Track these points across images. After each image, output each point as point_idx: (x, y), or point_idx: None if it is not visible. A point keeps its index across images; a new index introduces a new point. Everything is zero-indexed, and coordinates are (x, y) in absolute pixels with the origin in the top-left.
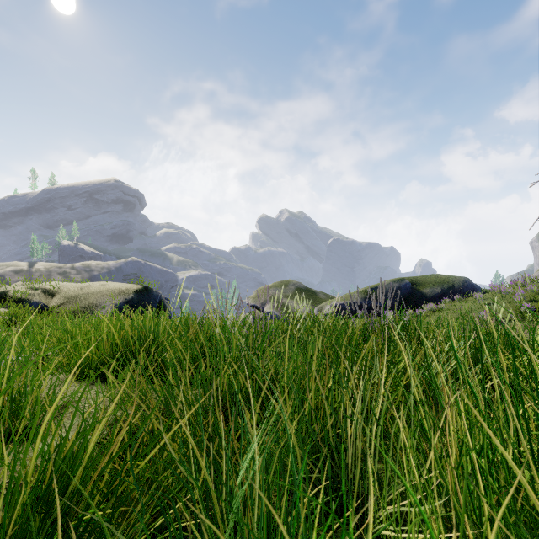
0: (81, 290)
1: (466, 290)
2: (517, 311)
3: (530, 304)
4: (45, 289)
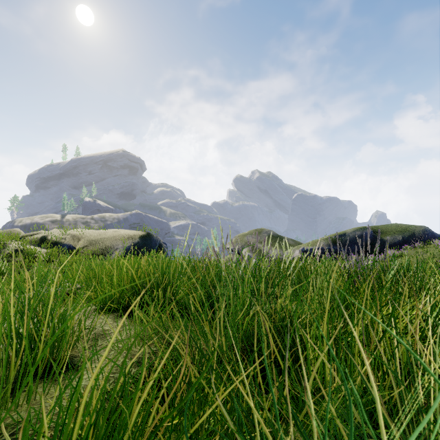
0: (99, 236)
1: (427, 238)
2: None
3: None
4: (73, 234)
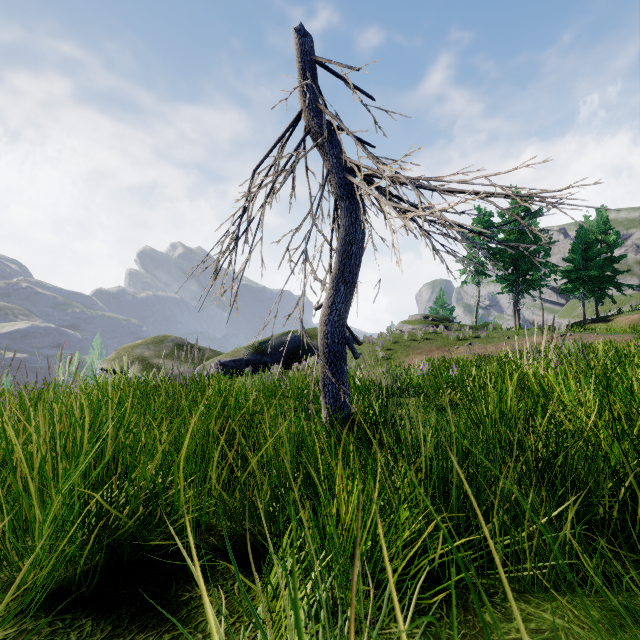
0: None
1: None
2: (375, 359)
3: (386, 352)
4: None
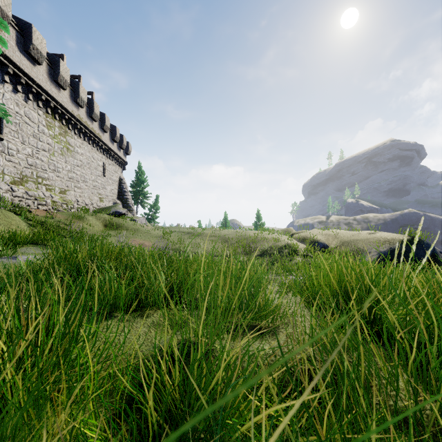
0: (352, 237)
1: None
2: None
3: None
4: (328, 234)
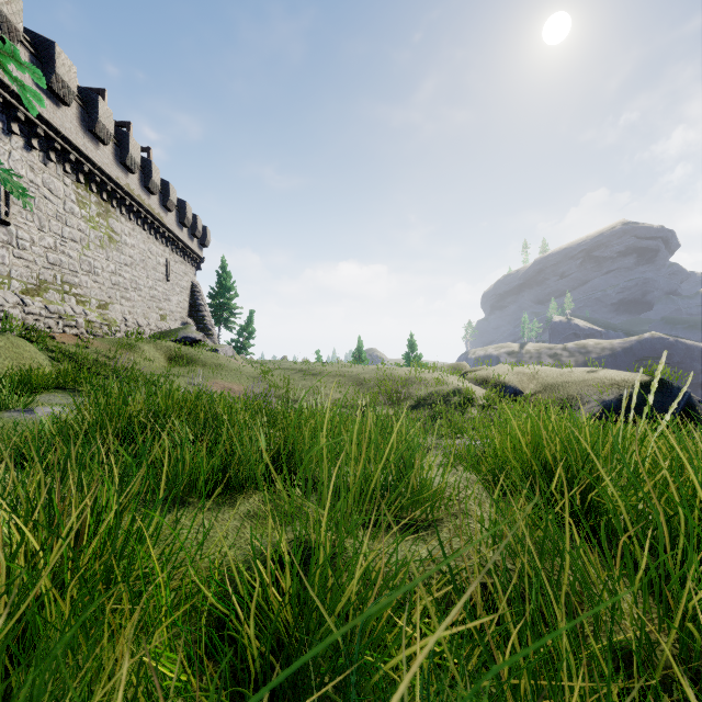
0: (559, 378)
1: None
2: None
3: None
4: (521, 373)
